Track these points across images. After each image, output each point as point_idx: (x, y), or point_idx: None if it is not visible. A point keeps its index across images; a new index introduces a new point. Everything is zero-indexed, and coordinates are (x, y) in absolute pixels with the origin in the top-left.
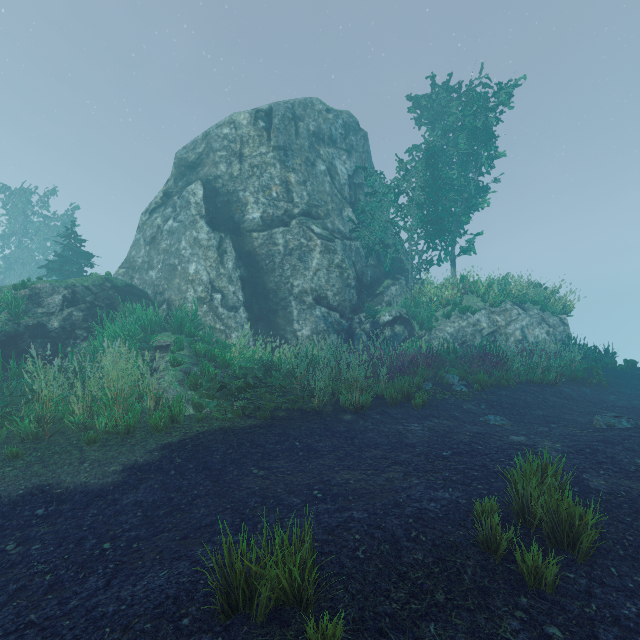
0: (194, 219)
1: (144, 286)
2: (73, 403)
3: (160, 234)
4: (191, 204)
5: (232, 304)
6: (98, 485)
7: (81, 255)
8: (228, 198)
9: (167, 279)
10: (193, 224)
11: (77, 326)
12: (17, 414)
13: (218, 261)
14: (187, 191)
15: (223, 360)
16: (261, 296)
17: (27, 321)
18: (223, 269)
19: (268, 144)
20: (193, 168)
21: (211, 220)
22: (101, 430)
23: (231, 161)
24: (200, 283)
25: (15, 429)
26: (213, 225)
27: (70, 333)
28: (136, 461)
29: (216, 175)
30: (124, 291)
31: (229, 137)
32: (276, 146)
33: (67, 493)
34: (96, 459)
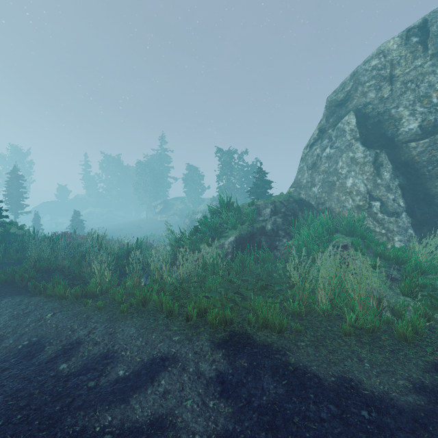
0: (349, 143)
1: (308, 199)
2: (321, 294)
3: (319, 160)
4: (346, 132)
5: (392, 210)
6: (403, 402)
7: (265, 182)
8: (378, 119)
9: (327, 193)
10: (348, 147)
11: (279, 228)
12: (279, 292)
13: (374, 174)
14: (341, 123)
15: (419, 267)
16: (422, 201)
17: (256, 225)
18: (380, 180)
19: (424, 55)
20: (341, 105)
21: (364, 141)
22: (348, 323)
23: (380, 86)
24: (357, 194)
25: (287, 306)
26: (366, 144)
27: (276, 232)
28: (421, 381)
29: (365, 103)
30: (300, 203)
31: (377, 66)
32: (434, 53)
33: (376, 399)
34: (370, 360)
